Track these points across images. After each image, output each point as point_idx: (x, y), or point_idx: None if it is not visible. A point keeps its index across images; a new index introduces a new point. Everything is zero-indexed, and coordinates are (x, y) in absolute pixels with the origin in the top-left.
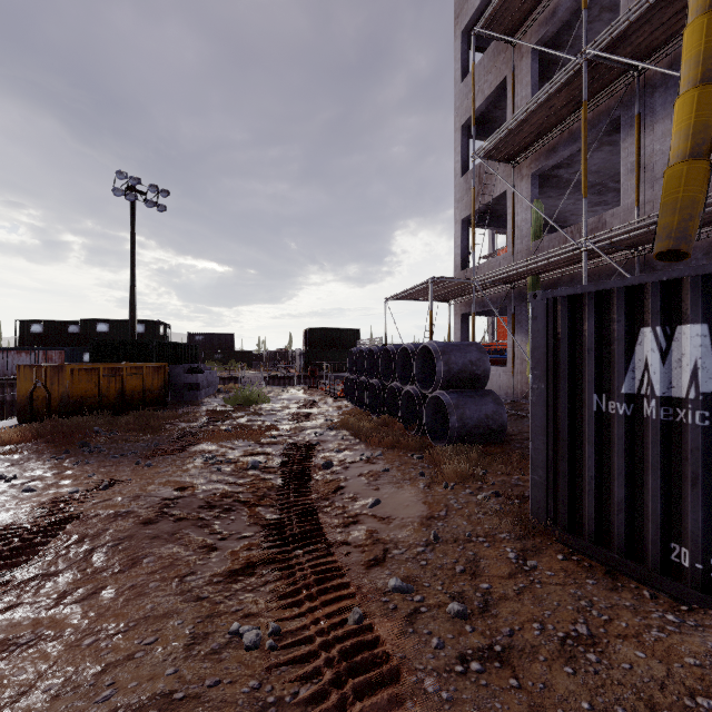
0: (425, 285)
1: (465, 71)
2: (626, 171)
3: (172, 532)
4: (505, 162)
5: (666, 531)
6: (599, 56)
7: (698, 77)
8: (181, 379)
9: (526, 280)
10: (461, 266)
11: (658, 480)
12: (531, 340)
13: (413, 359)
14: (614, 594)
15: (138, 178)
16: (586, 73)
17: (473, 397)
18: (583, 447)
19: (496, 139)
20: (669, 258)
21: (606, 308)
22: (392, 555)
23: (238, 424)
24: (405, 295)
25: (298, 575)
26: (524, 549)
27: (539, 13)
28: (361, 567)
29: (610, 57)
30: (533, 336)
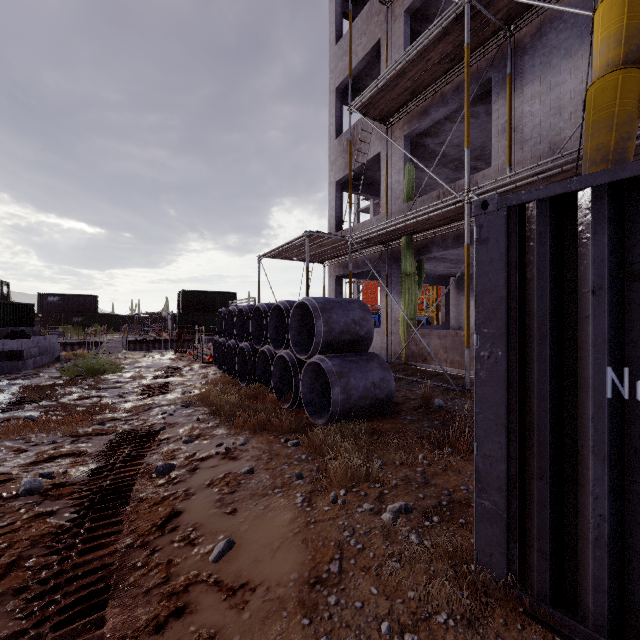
0: (301, 239)
1: (339, 35)
2: (497, 133)
3: None
4: (380, 122)
5: None
6: (479, 2)
7: None
8: None
9: (400, 241)
10: (335, 228)
11: None
12: (477, 279)
13: (287, 319)
14: None
15: None
16: (469, 16)
17: (358, 362)
18: (580, 460)
19: (374, 90)
20: None
21: (632, 212)
22: None
23: (56, 406)
24: (279, 253)
25: None
26: None
27: None
28: None
29: None
30: (481, 271)
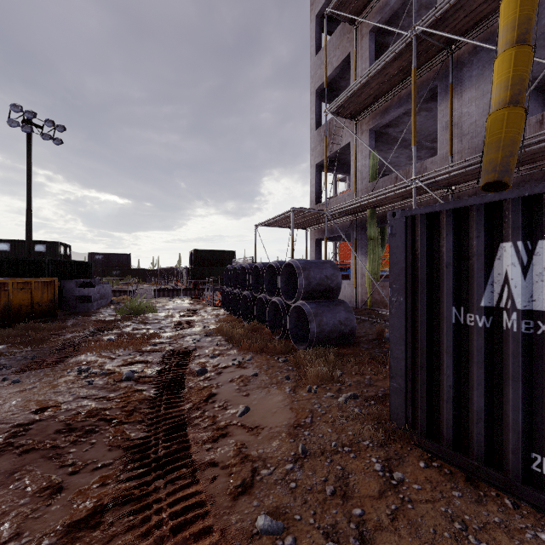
0: (288, 214)
1: (318, 48)
2: (442, 128)
3: (12, 470)
4: (350, 119)
5: (528, 441)
6: (424, 33)
7: (514, 39)
8: (74, 293)
9: (366, 212)
10: (315, 201)
11: (519, 391)
12: (390, 256)
13: (278, 275)
14: (481, 508)
15: (34, 112)
16: (415, 46)
17: (329, 306)
18: (441, 357)
19: (344, 98)
20: (491, 189)
21: (465, 225)
22: (260, 477)
23: (123, 333)
24: (271, 222)
25: (153, 522)
26: (388, 457)
27: (375, 3)
28: (227, 498)
29: (434, 32)
30: (392, 252)
